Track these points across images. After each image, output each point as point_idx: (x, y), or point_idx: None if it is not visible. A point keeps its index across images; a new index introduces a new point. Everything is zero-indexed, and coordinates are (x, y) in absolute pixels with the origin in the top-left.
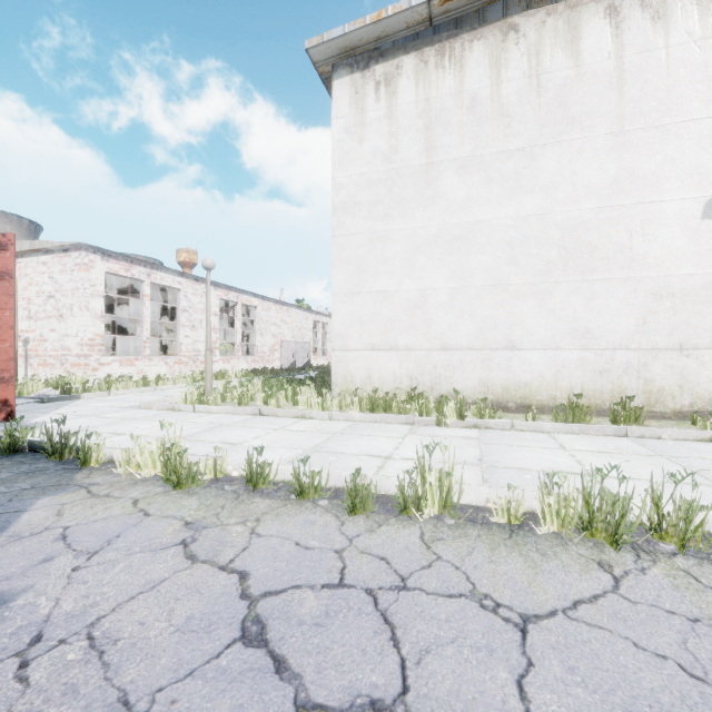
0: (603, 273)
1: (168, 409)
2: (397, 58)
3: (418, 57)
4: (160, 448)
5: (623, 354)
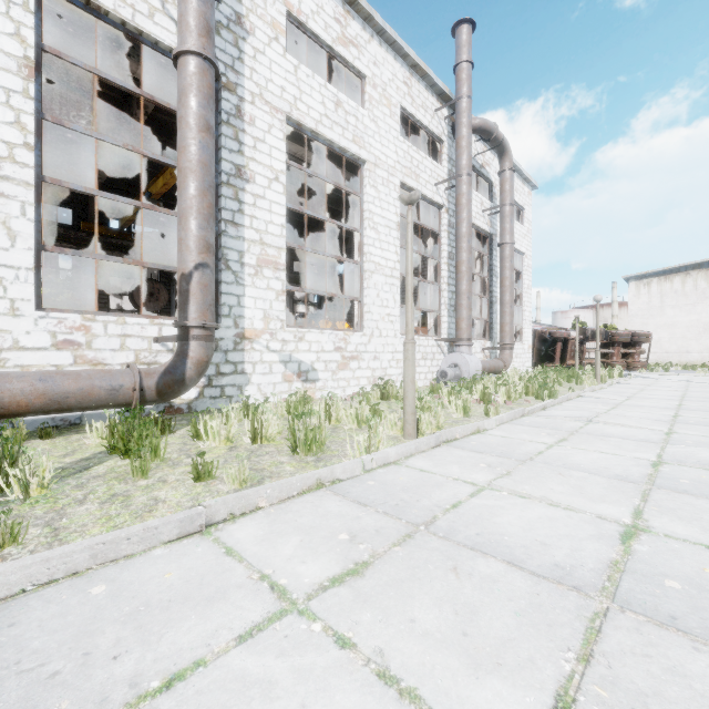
0: None
1: None
2: (651, 278)
3: (658, 278)
4: None
5: None
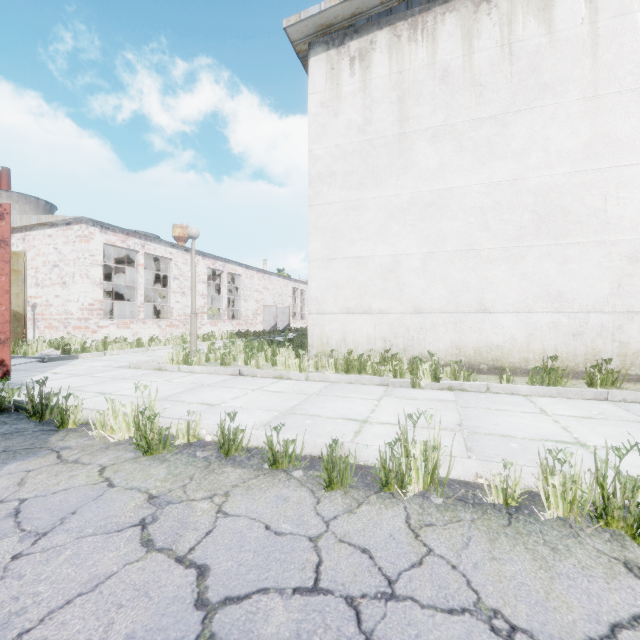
0: (576, 236)
1: (155, 369)
2: (371, 34)
3: (392, 31)
4: (135, 411)
5: (597, 317)
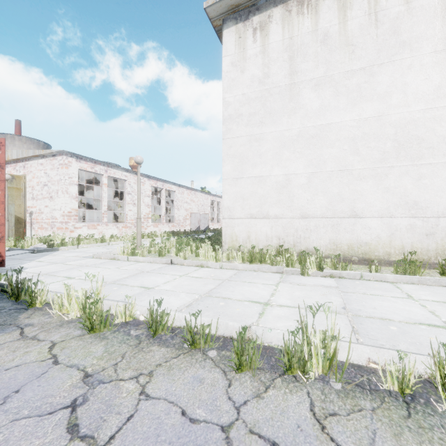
0: (429, 158)
1: (111, 259)
2: (269, 10)
3: (284, 8)
4: (85, 295)
5: (445, 221)
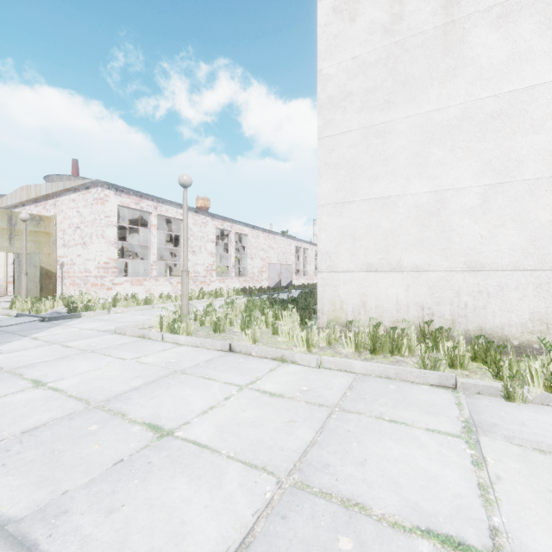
0: None
1: (139, 336)
2: None
3: None
4: None
5: None
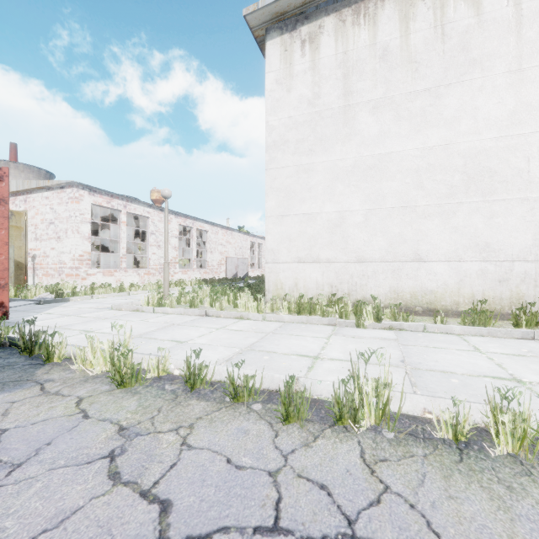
0: (502, 194)
1: (133, 310)
2: (320, 19)
3: (337, 17)
4: (111, 348)
5: (521, 265)
